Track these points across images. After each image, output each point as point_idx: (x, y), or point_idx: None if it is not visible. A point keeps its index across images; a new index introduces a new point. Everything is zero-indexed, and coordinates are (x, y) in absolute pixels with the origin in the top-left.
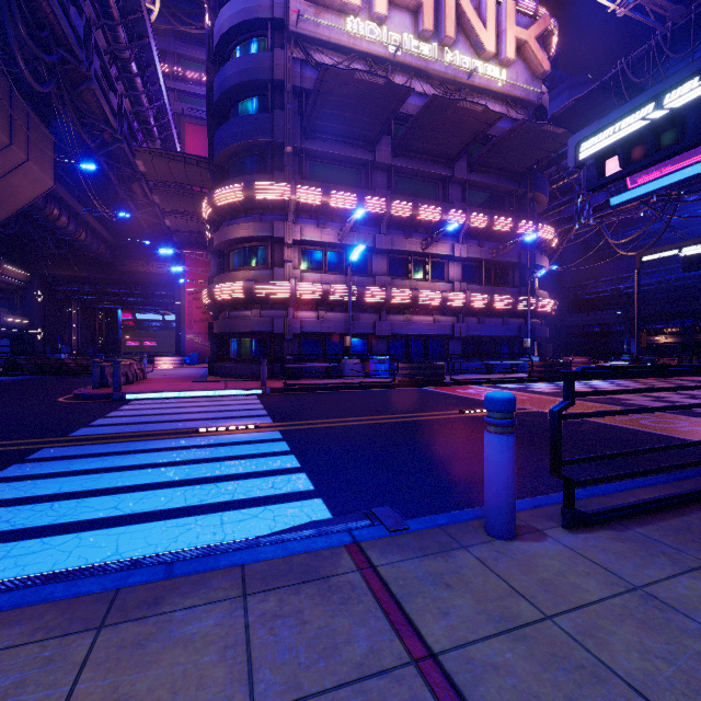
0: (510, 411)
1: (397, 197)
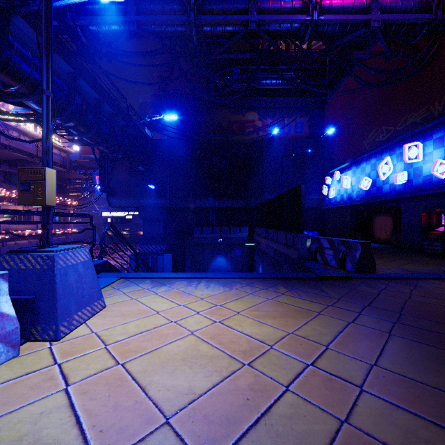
0: None
1: (11, 186)
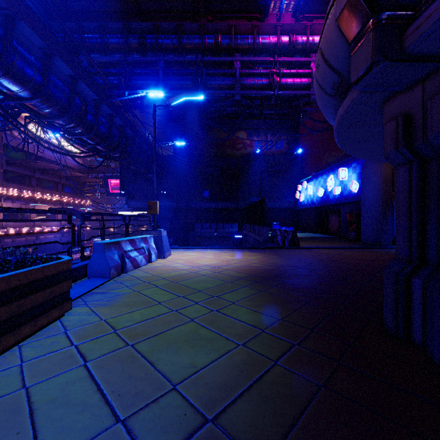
0: None
1: (42, 190)
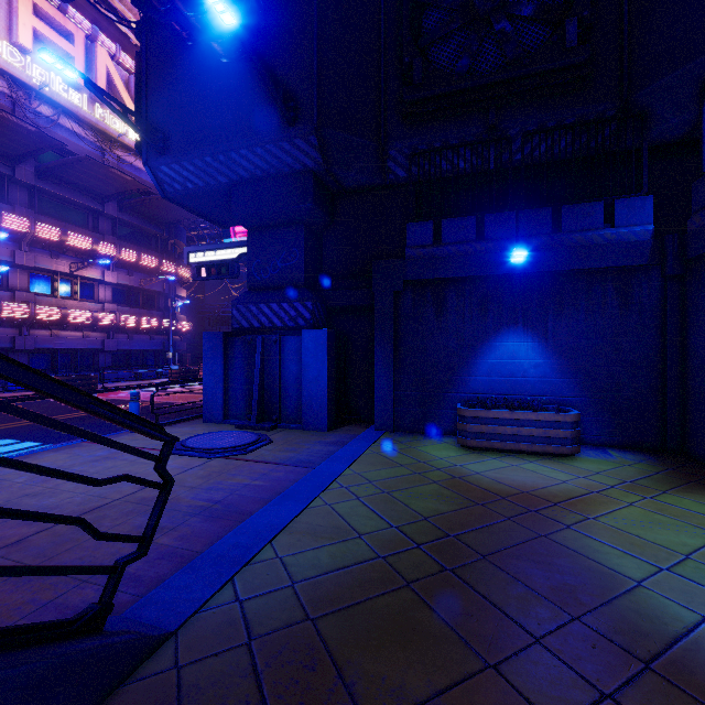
0: (138, 396)
1: (41, 218)
